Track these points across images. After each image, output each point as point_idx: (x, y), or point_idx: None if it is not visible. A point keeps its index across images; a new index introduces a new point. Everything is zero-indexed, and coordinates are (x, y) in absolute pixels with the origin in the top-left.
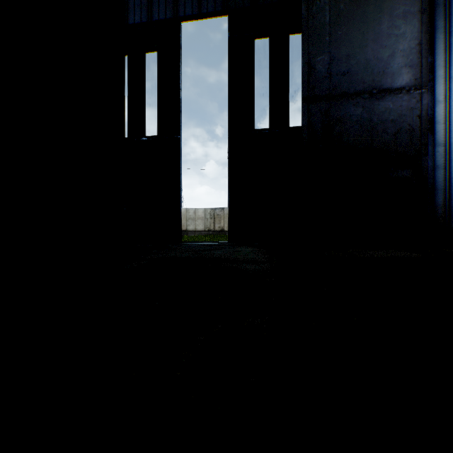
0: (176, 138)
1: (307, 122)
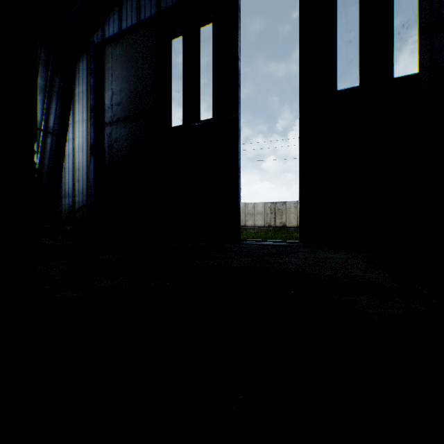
0: (234, 118)
1: (428, 63)
